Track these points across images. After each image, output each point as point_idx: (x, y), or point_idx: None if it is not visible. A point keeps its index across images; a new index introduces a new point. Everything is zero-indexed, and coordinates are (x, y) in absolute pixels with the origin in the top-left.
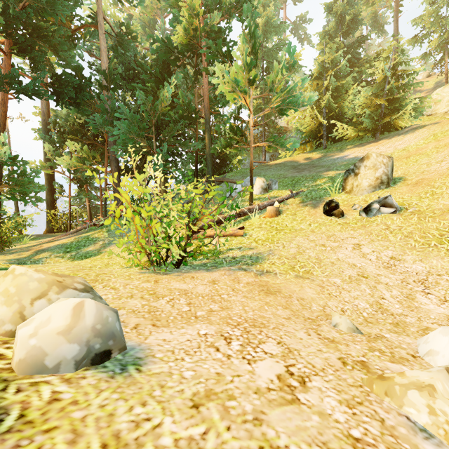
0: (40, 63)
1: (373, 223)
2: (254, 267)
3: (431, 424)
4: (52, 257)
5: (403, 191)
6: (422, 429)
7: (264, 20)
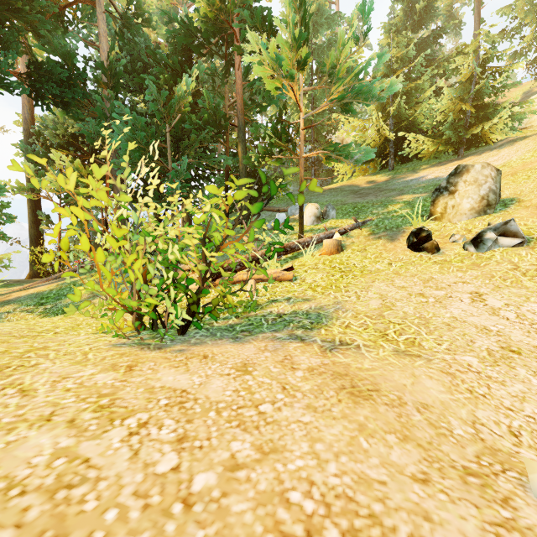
0: (11, 44)
1: (490, 260)
2: (316, 334)
3: None
4: (16, 311)
5: (522, 216)
6: None
7: (314, 8)
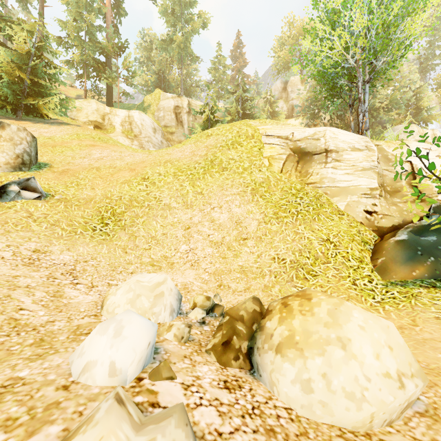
0: None
1: (10, 209)
2: None
3: None
4: None
5: (49, 178)
6: None
7: None
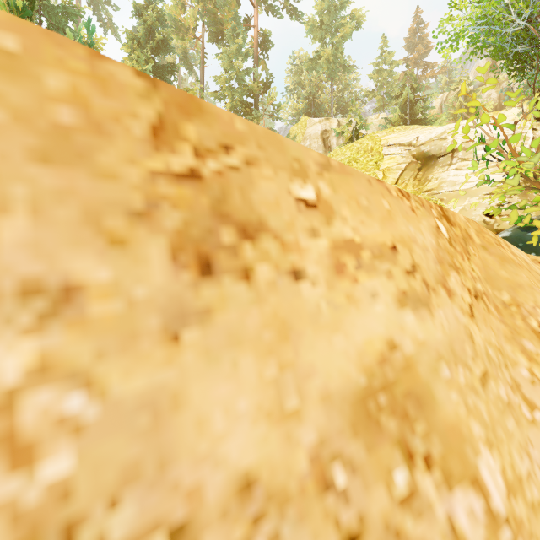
0: None
1: None
2: None
3: None
4: None
5: None
6: None
7: None
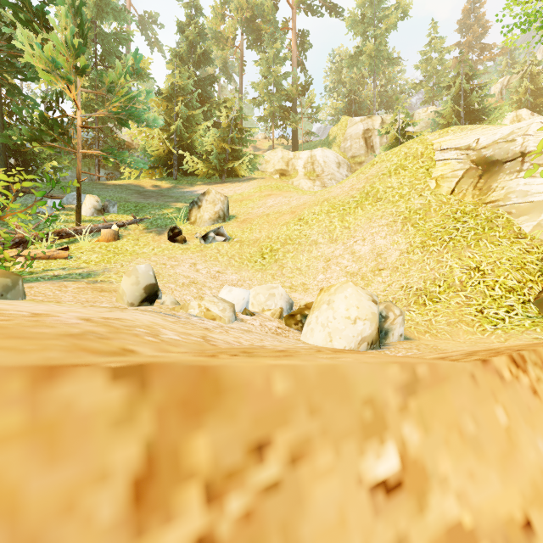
0: None
1: (209, 248)
2: (85, 279)
3: (199, 312)
4: None
5: (233, 226)
6: (195, 316)
7: None
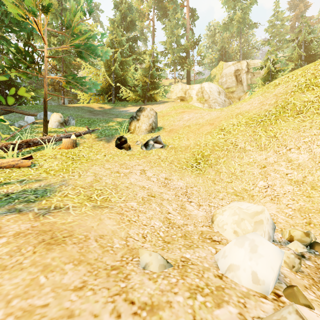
0: None
1: (151, 154)
2: (36, 204)
3: None
4: None
5: (164, 135)
6: None
7: None
